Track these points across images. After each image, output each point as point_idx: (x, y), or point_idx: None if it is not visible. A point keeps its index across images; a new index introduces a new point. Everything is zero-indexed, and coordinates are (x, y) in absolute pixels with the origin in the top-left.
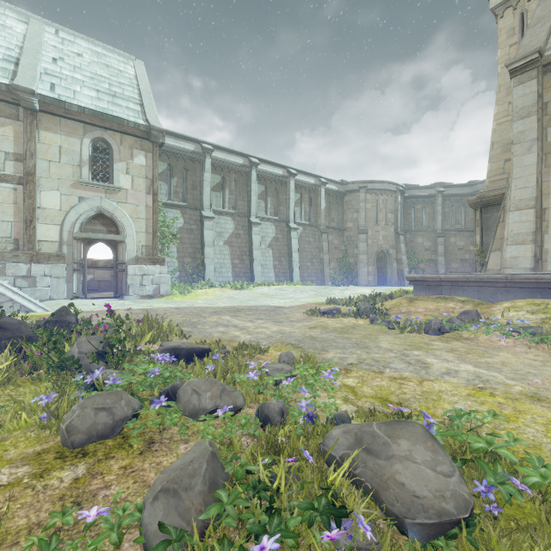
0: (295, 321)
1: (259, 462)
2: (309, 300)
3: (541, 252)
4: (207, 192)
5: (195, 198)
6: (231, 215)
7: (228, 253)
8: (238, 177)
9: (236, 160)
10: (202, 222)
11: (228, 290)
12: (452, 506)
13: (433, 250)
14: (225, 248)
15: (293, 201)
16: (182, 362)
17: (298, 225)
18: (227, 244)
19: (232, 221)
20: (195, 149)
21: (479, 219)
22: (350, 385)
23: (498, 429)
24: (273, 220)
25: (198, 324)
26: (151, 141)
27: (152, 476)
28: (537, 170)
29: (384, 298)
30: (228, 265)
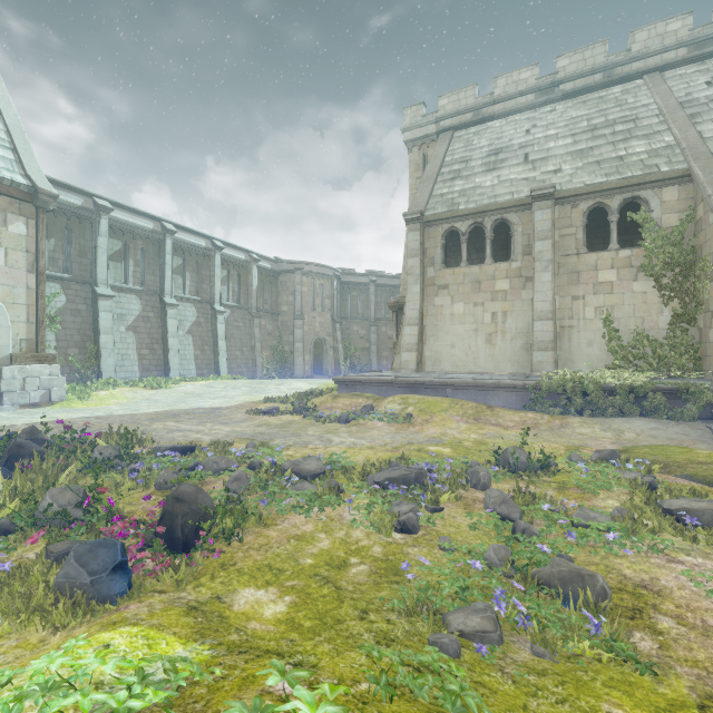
0: (240, 422)
1: (261, 472)
2: (245, 398)
3: (422, 358)
4: (102, 262)
5: (83, 268)
6: (136, 293)
7: (133, 341)
8: (147, 245)
9: (144, 224)
10: (96, 302)
11: (141, 390)
12: (319, 470)
13: (367, 339)
14: (130, 335)
15: (219, 279)
16: (181, 456)
17: (225, 307)
18: (132, 329)
19: (138, 301)
20: (85, 204)
21: (396, 321)
22: (290, 454)
23: (348, 459)
24: (194, 301)
25: (150, 431)
26: (35, 205)
27: (215, 488)
28: (420, 298)
29: (316, 395)
30: (133, 357)
